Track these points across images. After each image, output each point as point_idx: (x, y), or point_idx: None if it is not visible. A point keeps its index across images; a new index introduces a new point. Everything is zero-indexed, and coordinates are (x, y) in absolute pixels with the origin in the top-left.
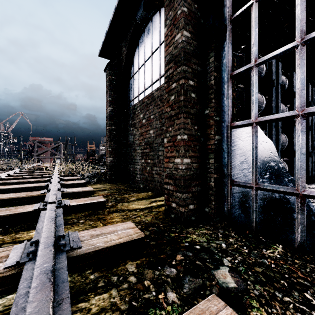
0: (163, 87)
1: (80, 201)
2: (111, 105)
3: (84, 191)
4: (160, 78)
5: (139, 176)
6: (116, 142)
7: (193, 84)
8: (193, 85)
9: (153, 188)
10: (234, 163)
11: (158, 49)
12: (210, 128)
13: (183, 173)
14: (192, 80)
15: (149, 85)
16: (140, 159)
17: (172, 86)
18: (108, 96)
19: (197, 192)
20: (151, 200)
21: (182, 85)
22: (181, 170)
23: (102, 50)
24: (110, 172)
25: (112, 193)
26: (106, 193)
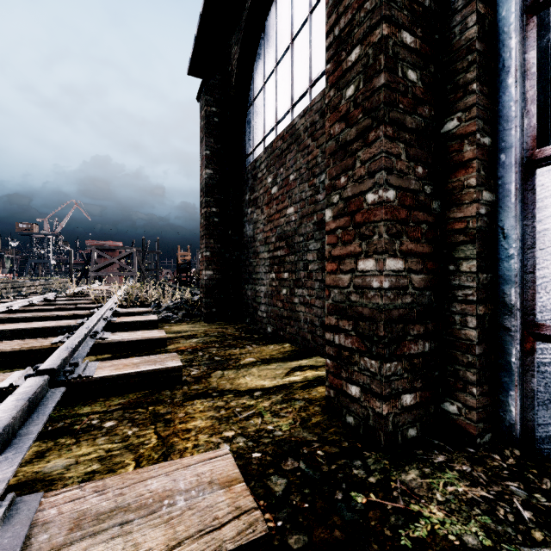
0: (318, 104)
1: (122, 365)
2: (210, 164)
3: (145, 339)
4: (311, 89)
5: (265, 309)
6: (219, 240)
7: (411, 45)
8: (413, 48)
9: (294, 335)
10: (544, 271)
11: (305, 24)
12: (465, 169)
13: (384, 303)
14: (409, 33)
15: (287, 110)
16: (266, 272)
17: (347, 62)
18: (204, 147)
19: (423, 355)
20: (290, 364)
21: (383, 42)
22: (378, 291)
23: (193, 60)
24: (208, 299)
25: (207, 343)
26: (194, 344)
